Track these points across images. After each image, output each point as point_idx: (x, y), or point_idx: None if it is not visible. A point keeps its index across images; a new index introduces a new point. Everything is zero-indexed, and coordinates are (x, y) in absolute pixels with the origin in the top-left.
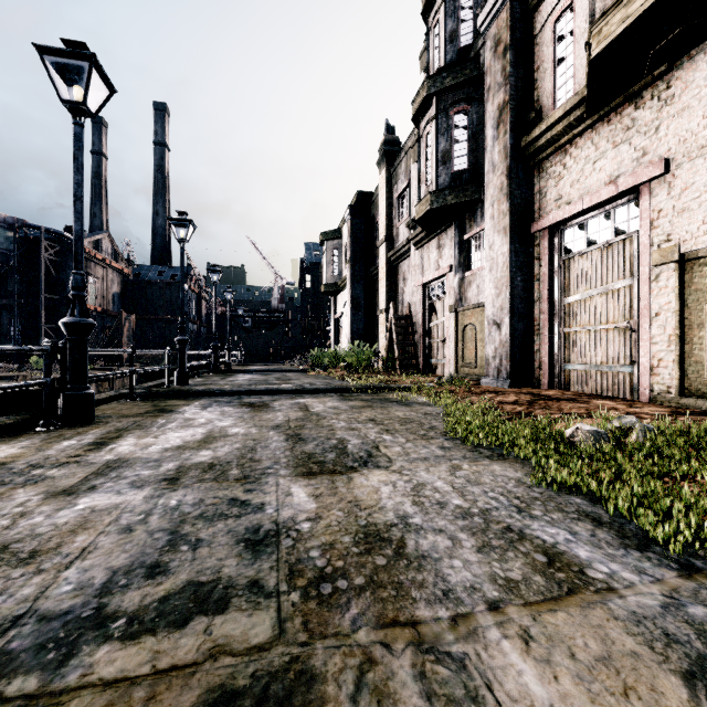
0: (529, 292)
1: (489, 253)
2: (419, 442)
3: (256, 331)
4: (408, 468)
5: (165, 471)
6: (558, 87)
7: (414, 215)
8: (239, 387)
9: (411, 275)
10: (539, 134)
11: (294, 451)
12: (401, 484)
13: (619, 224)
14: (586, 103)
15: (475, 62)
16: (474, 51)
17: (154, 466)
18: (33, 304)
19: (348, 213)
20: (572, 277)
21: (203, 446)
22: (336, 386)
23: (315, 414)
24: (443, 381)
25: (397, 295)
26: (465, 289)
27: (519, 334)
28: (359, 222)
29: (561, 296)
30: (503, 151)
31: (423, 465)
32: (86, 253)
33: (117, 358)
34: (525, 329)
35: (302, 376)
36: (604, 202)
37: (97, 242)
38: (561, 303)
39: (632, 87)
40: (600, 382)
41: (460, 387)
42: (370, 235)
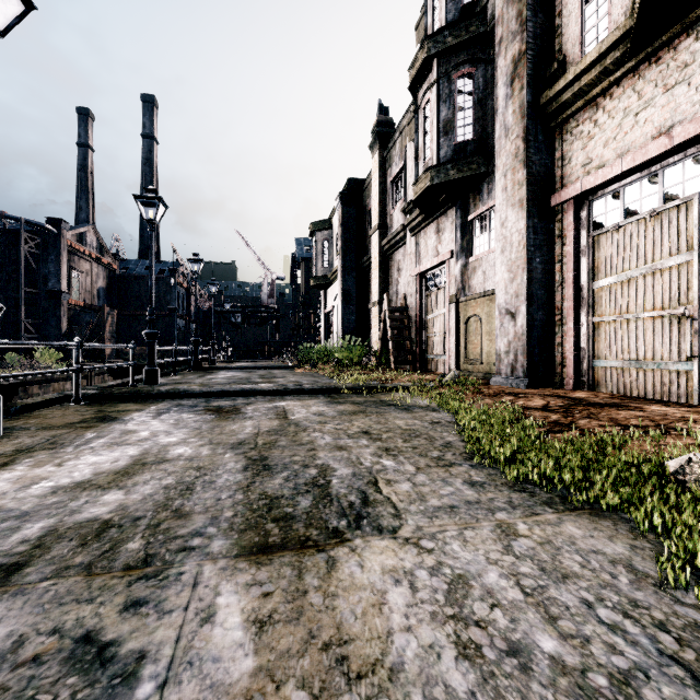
0: (550, 275)
1: (501, 231)
2: (434, 472)
3: (245, 327)
4: (429, 534)
5: (14, 543)
6: (586, 31)
7: (410, 199)
8: (211, 387)
9: (406, 264)
10: (564, 86)
11: (250, 492)
12: (424, 579)
13: (669, 188)
14: (632, 34)
15: (482, 17)
16: (480, 5)
17: (5, 531)
18: (13, 298)
19: (339, 201)
20: (604, 257)
21: (117, 483)
22: (323, 385)
23: (294, 424)
24: (447, 380)
25: (390, 287)
26: (469, 277)
27: (538, 324)
28: (350, 210)
29: (590, 280)
30: (518, 111)
31: (452, 525)
32: (69, 246)
33: (100, 354)
34: (545, 319)
35: (288, 373)
36: (651, 161)
37: (81, 235)
38: (590, 287)
39: (694, 10)
40: (643, 382)
41: (467, 387)
42: (362, 225)
